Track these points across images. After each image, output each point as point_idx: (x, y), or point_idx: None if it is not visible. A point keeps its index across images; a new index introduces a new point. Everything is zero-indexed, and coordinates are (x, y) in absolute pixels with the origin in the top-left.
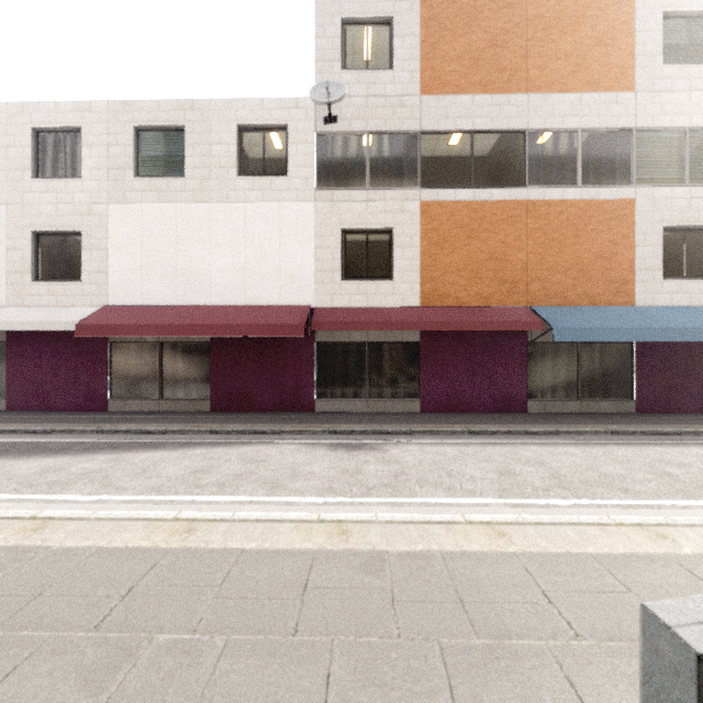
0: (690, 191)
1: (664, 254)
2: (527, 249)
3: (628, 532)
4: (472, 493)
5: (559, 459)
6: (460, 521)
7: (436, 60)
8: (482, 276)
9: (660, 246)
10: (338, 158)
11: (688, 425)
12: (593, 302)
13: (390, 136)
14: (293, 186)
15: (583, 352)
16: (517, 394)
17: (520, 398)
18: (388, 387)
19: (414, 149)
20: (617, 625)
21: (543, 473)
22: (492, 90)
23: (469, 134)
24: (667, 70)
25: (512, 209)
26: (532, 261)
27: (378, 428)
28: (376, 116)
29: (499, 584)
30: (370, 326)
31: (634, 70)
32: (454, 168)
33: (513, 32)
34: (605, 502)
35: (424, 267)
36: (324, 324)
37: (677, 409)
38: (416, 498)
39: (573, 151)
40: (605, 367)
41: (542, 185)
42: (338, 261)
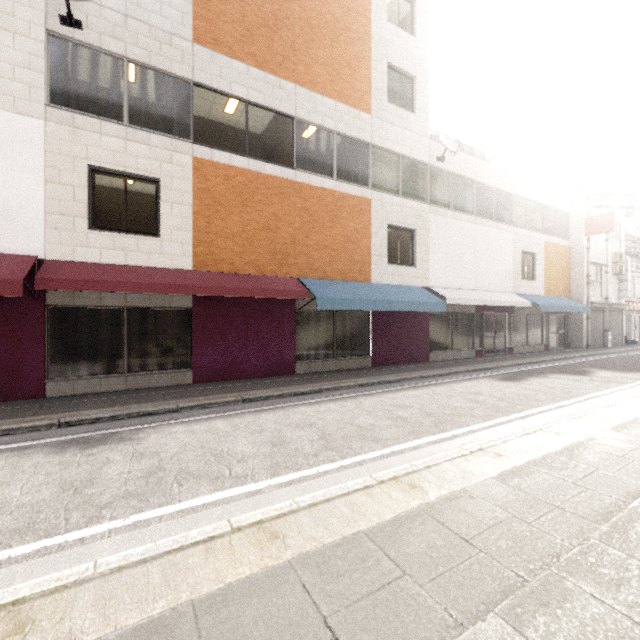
0: (402, 201)
1: (387, 245)
2: (296, 226)
3: (388, 489)
4: (243, 478)
5: (324, 417)
6: (226, 531)
7: (210, 14)
8: (257, 245)
9: (386, 239)
10: (84, 76)
11: (403, 373)
12: (344, 278)
13: (157, 74)
14: (7, 89)
15: (338, 319)
16: (288, 358)
17: (289, 361)
18: (154, 358)
19: (186, 99)
20: (404, 638)
21: (312, 436)
22: (266, 68)
23: (244, 103)
24: (389, 107)
25: (283, 186)
26: (299, 237)
27: (135, 410)
28: (138, 44)
29: (272, 634)
30: (128, 288)
31: (370, 98)
32: (229, 132)
33: (284, 22)
34: (365, 457)
35: (197, 228)
36: (58, 282)
37: (395, 361)
38: (172, 504)
39: (331, 148)
40: (352, 331)
41: (307, 170)
42: (84, 205)
